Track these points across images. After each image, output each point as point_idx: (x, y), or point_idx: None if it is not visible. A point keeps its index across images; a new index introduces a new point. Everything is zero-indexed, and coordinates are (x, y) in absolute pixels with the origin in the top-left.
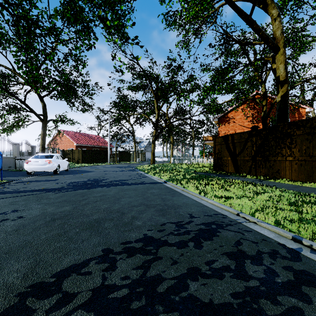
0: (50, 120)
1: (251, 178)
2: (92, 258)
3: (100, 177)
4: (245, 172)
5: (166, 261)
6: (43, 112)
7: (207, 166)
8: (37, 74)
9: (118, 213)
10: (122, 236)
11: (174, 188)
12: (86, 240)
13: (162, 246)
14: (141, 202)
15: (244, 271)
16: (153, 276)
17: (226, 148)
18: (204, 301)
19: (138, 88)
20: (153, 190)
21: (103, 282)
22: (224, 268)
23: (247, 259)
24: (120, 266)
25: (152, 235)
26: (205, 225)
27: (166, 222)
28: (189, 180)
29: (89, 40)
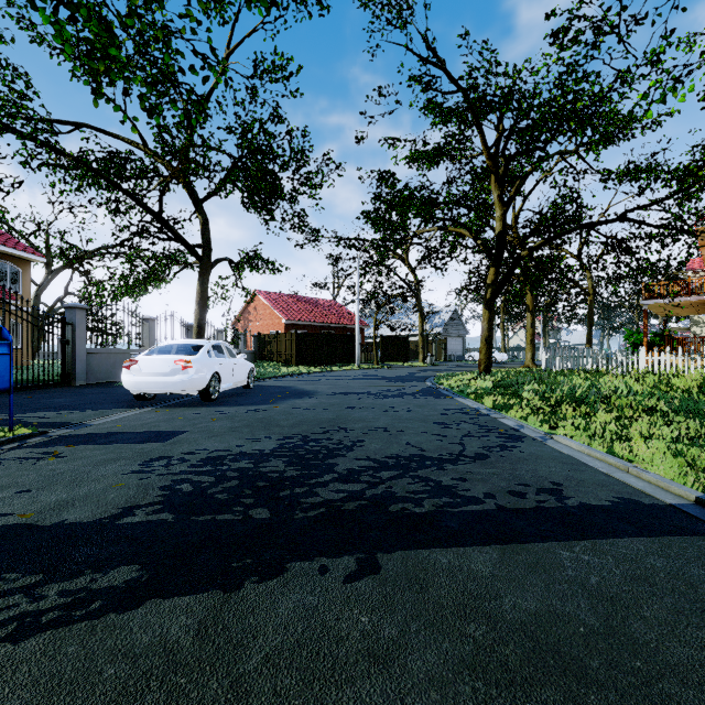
0: (221, 259)
1: None
2: None
3: (331, 424)
4: None
5: None
6: (202, 239)
7: None
8: (116, 54)
9: None
10: None
11: None
12: None
13: None
14: None
15: None
16: None
17: None
18: None
19: (438, 153)
20: None
21: None
22: None
23: None
24: None
25: None
26: None
27: None
28: None
29: None
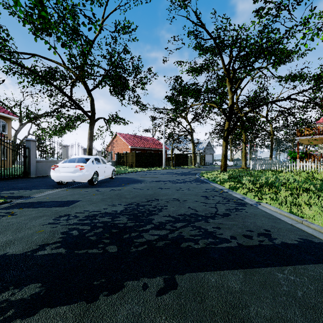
0: (100, 118)
1: None
2: None
3: (151, 197)
4: None
5: None
6: (91, 108)
7: None
8: (45, 15)
9: None
10: None
11: None
12: None
13: None
14: None
15: None
16: None
17: None
18: None
19: (201, 68)
20: None
21: None
22: None
23: None
24: None
25: None
26: None
27: None
28: None
29: None
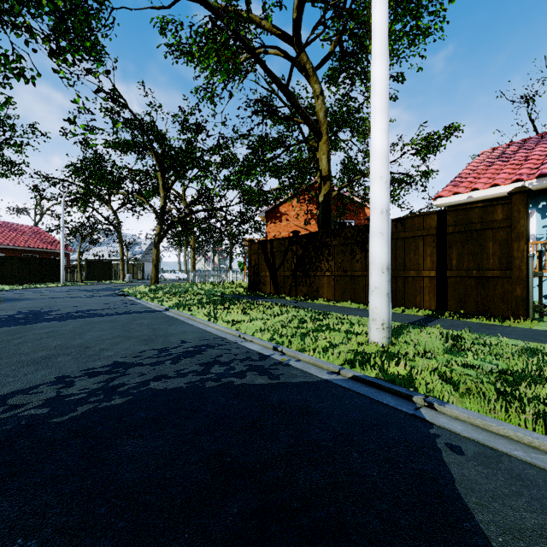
0: None
1: (289, 300)
2: (42, 384)
3: (45, 307)
4: (285, 292)
5: (133, 375)
6: None
7: (245, 286)
8: None
9: (80, 348)
10: (83, 365)
11: (177, 316)
12: (30, 374)
13: (134, 366)
14: (118, 335)
15: (208, 371)
16: (116, 384)
17: (264, 259)
18: (159, 389)
19: (127, 146)
20: (143, 321)
21: (59, 394)
22: (191, 372)
23: (218, 364)
24: (79, 384)
25: (124, 361)
26: (194, 348)
27: (148, 349)
28: (205, 306)
29: (23, 70)
